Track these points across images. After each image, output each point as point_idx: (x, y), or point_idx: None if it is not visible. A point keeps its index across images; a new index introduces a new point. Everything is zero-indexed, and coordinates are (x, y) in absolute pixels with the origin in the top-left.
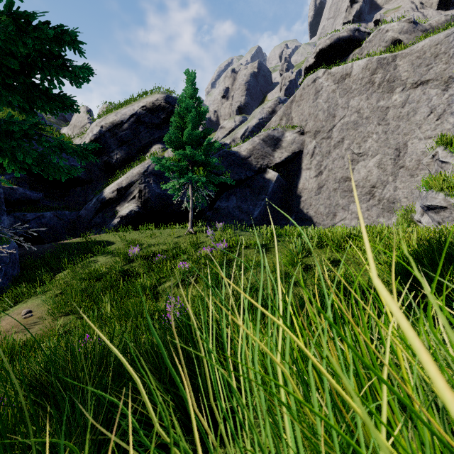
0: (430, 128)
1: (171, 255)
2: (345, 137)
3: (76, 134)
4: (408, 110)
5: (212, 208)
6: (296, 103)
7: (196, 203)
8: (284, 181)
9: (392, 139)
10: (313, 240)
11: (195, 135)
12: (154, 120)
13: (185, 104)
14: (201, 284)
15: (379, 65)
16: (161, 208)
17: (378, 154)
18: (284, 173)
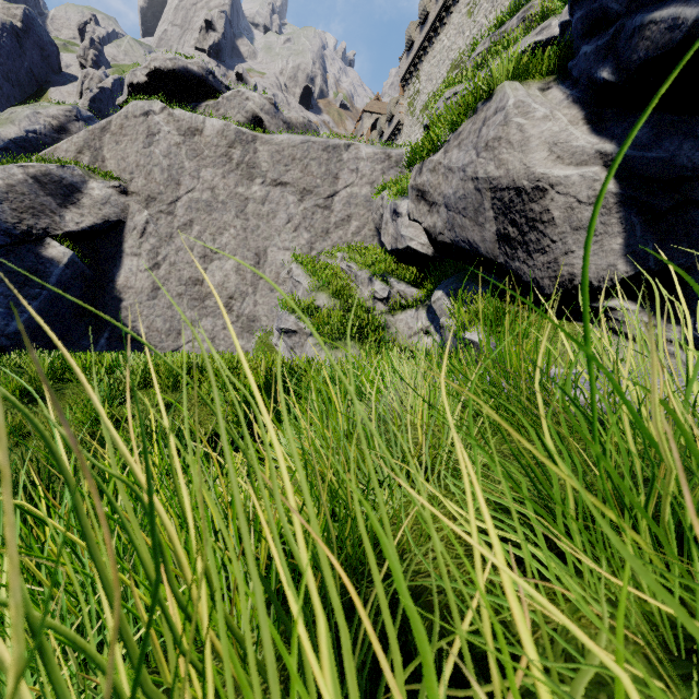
0: (289, 238)
1: None
2: (195, 221)
3: None
4: (269, 210)
5: None
6: (112, 135)
7: None
8: (86, 268)
9: (252, 240)
10: (137, 377)
11: None
12: None
13: None
14: None
15: (238, 139)
16: None
17: (237, 255)
18: (86, 253)
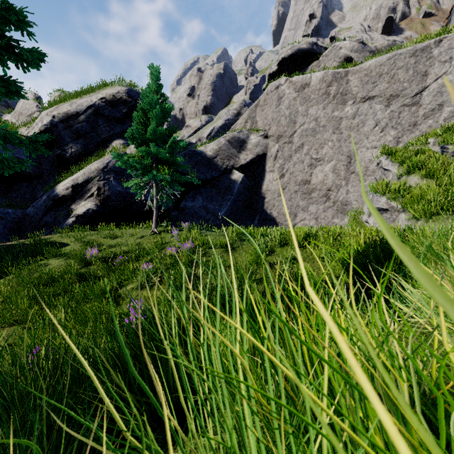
0: (376, 138)
1: (133, 256)
2: (305, 143)
3: (22, 123)
4: (358, 121)
5: (177, 208)
6: (260, 107)
7: (160, 203)
8: (249, 183)
9: (345, 147)
10: (276, 240)
11: (159, 132)
12: (115, 114)
13: (149, 100)
14: (166, 285)
15: (334, 79)
16: (122, 207)
17: (333, 160)
18: (249, 174)
